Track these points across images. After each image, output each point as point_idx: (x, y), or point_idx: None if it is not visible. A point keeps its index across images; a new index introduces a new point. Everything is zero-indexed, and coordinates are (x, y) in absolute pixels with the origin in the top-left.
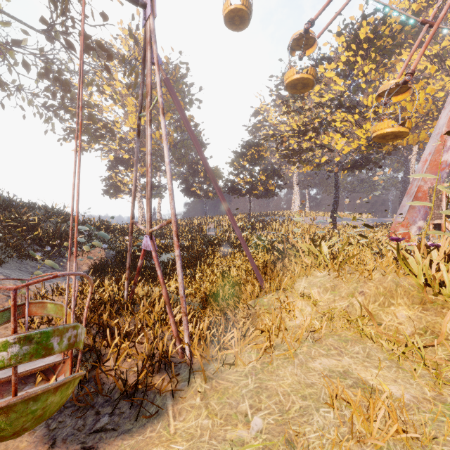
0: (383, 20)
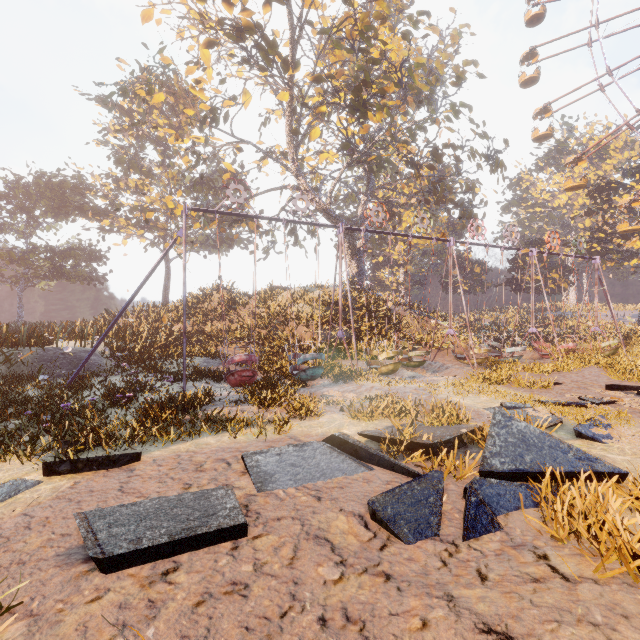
0: None
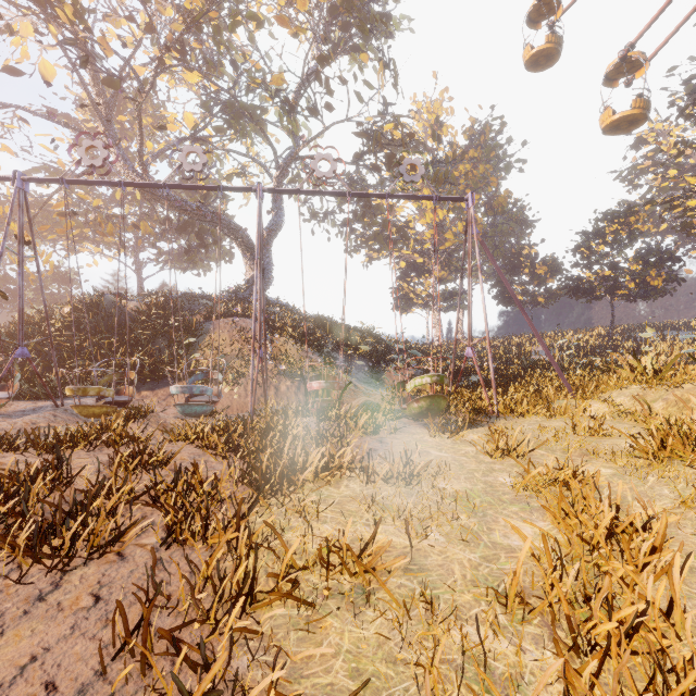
0: None
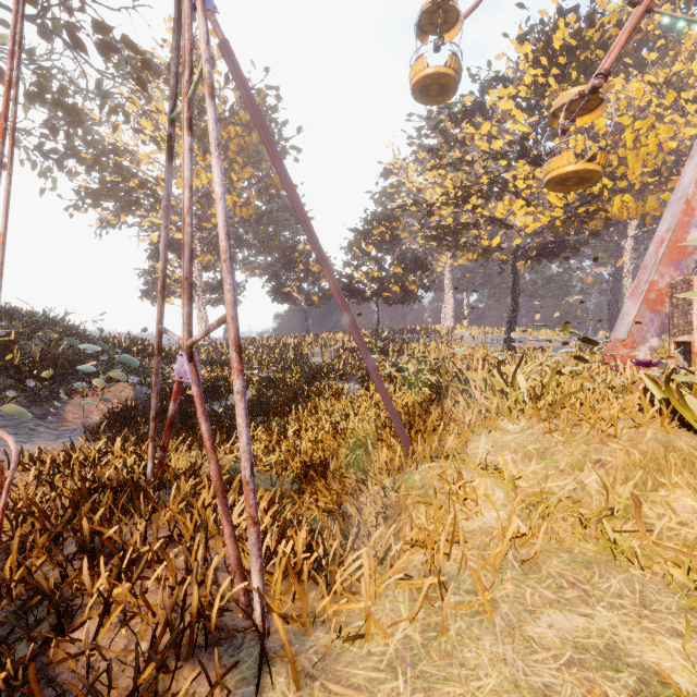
0: (590, 20)
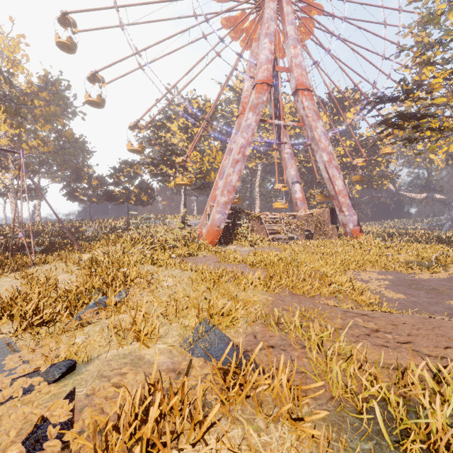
0: (204, 103)
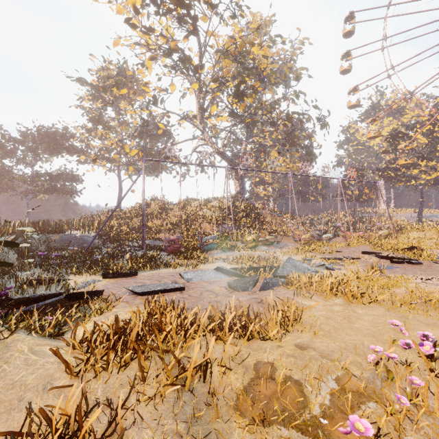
0: None
